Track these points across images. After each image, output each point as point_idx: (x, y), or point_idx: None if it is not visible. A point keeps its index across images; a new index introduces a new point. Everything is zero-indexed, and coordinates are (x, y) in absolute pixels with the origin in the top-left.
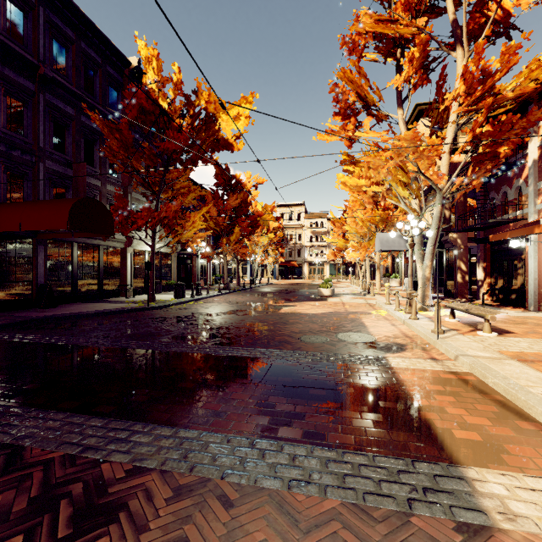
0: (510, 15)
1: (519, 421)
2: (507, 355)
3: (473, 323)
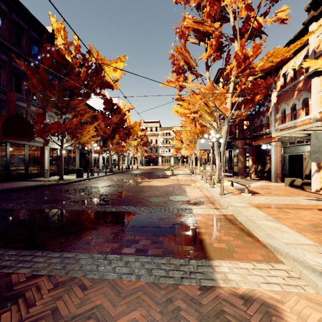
0: (261, 26)
1: (247, 237)
2: (252, 205)
3: (242, 189)
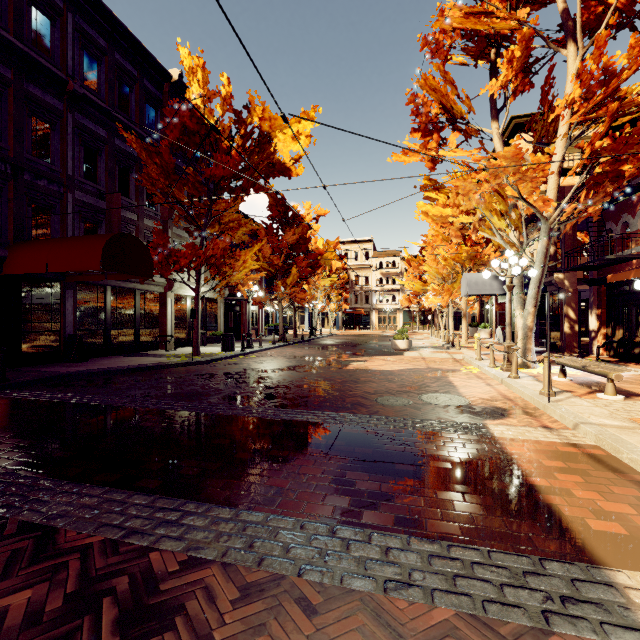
0: (635, 2)
1: None
2: None
3: (590, 384)
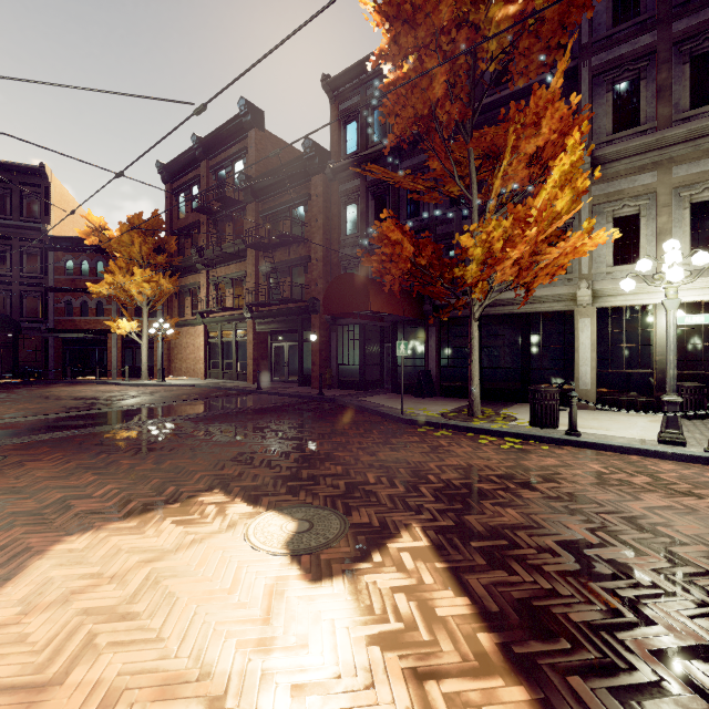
0: None
1: None
2: None
3: None
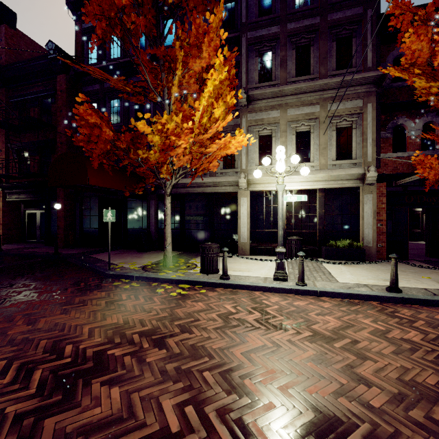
0: None
1: None
2: None
3: None
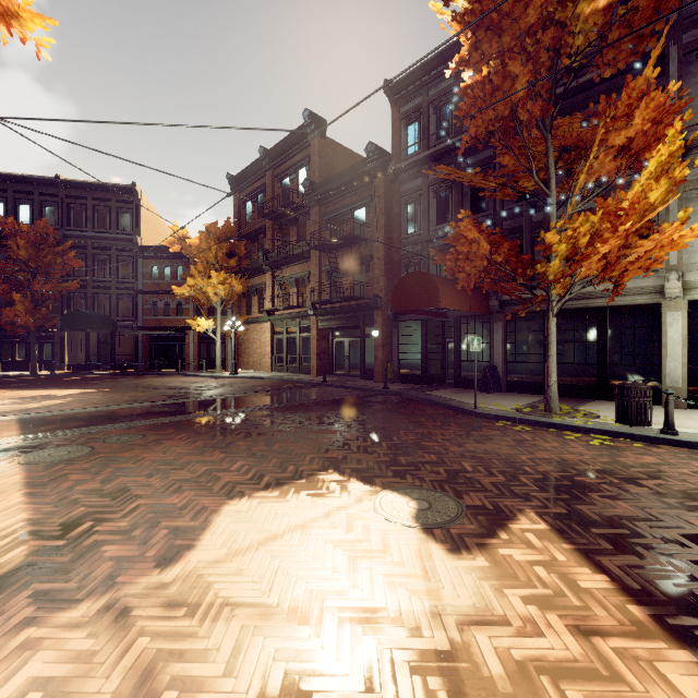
0: None
1: None
2: None
3: None
